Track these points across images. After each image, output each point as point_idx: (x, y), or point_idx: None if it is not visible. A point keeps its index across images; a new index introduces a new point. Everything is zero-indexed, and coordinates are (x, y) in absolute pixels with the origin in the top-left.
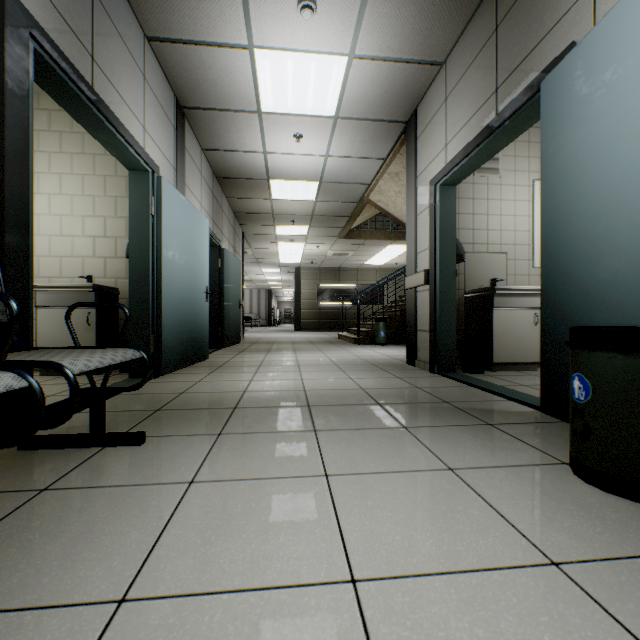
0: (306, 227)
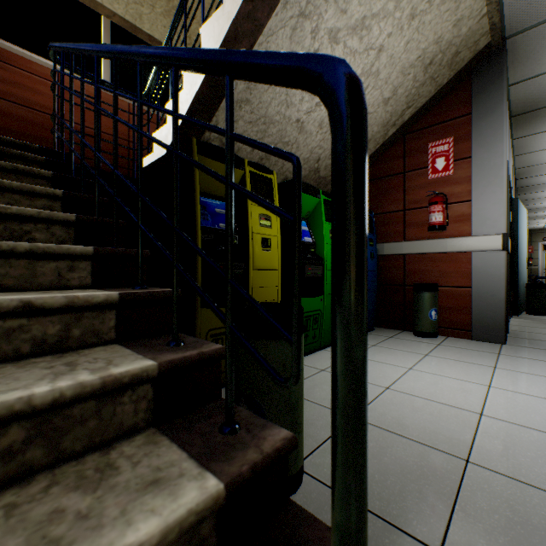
0: None
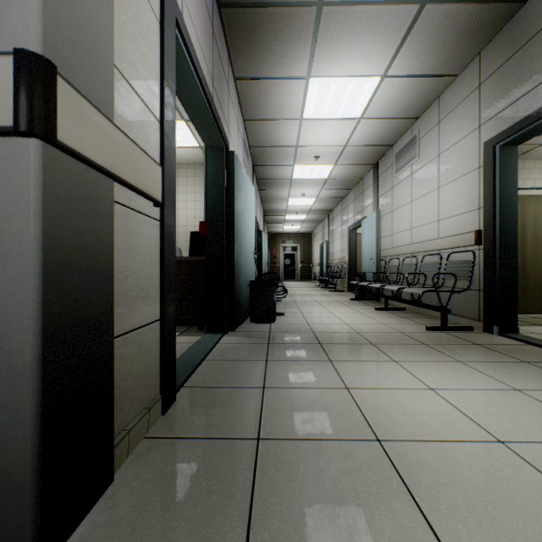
0: None
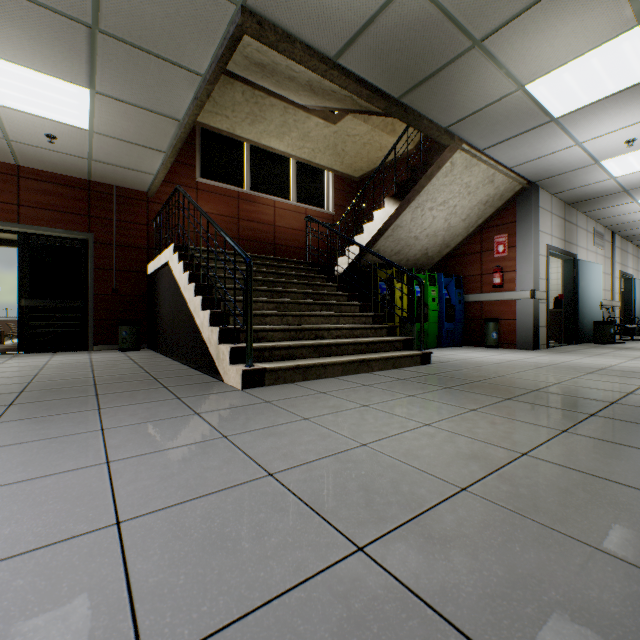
0: None
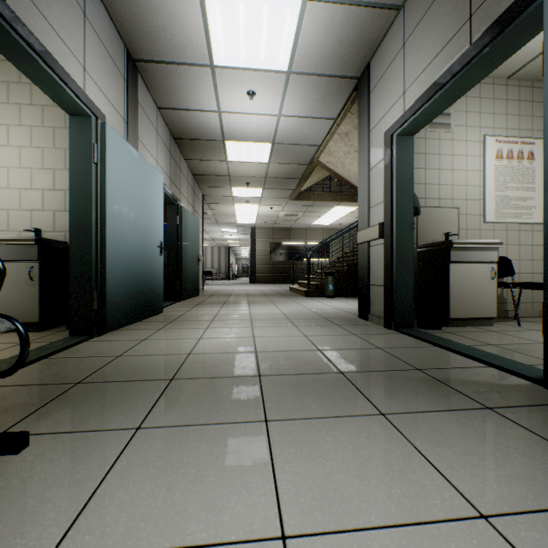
0: (260, 189)
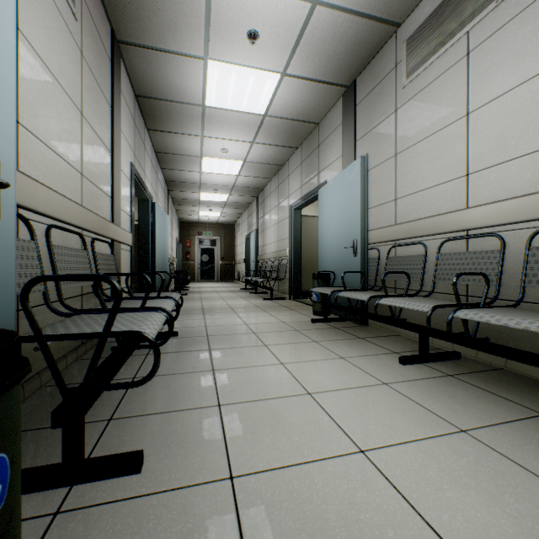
0: None
